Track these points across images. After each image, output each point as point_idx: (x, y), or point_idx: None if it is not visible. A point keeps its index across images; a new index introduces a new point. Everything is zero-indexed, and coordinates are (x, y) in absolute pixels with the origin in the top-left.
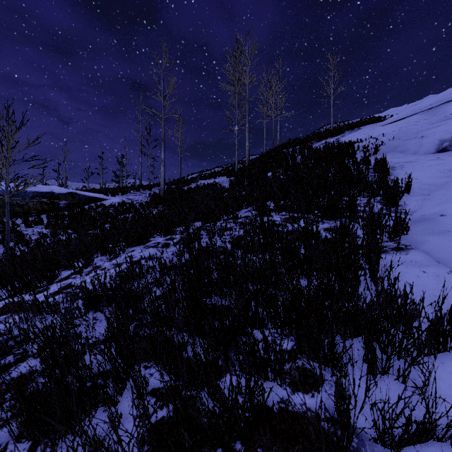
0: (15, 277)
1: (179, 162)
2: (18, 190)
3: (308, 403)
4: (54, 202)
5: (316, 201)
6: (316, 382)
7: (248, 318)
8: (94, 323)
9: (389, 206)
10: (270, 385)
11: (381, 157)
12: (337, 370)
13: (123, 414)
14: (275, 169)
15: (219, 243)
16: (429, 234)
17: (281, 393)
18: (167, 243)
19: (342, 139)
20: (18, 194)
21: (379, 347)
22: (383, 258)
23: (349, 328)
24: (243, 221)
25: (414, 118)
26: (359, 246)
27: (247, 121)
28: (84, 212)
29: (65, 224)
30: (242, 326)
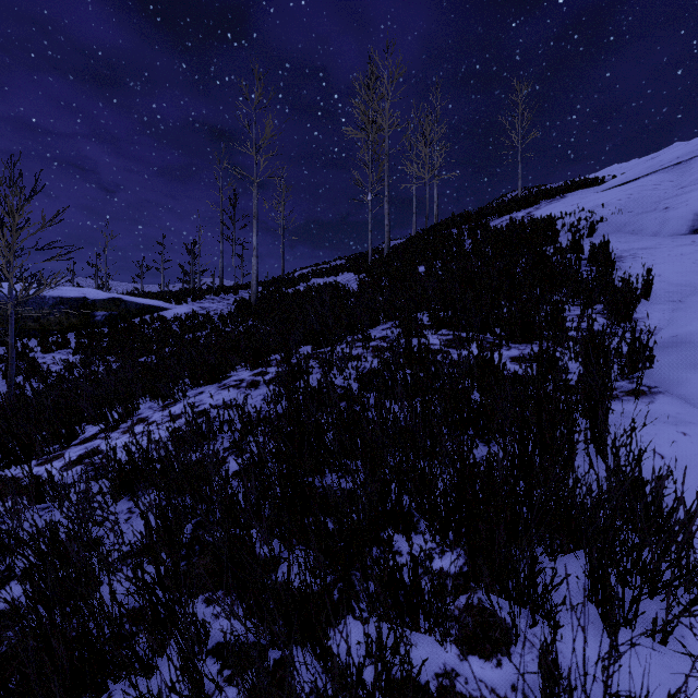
0: (8, 438)
1: (281, 251)
2: (28, 295)
3: (490, 679)
4: (86, 313)
5: (496, 312)
6: (505, 641)
7: (386, 513)
8: (128, 518)
9: (617, 320)
10: (423, 641)
11: (599, 240)
12: (542, 615)
13: (164, 692)
14: (431, 261)
15: (339, 381)
16: (688, 367)
17: (442, 656)
18: (256, 380)
19: (536, 213)
20: (31, 301)
21: (619, 578)
22: (612, 408)
23: (560, 535)
24: (378, 345)
25: (651, 179)
26: (569, 387)
27: (386, 186)
28: (133, 328)
29: (103, 347)
30: (375, 529)
